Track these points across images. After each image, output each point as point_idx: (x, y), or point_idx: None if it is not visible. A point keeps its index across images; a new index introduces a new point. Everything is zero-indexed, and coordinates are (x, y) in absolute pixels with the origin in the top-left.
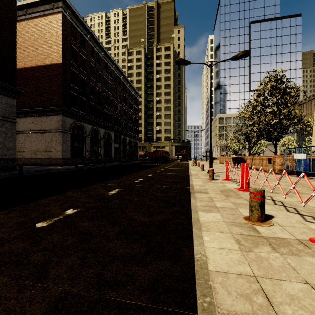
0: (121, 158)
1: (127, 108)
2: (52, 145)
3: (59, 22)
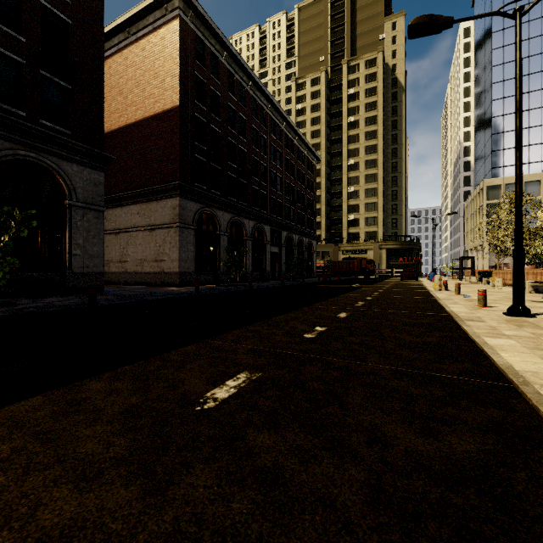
0: (284, 273)
1: (293, 181)
2: (165, 251)
3: (176, 34)
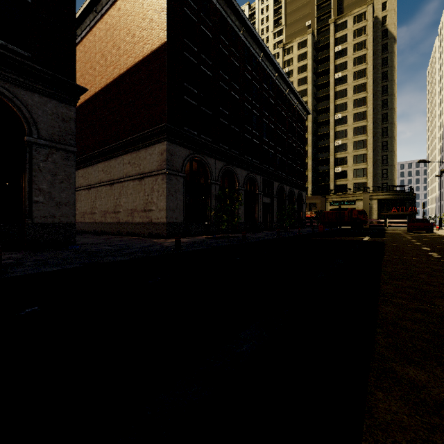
0: (275, 224)
1: (285, 132)
2: (153, 200)
3: None
